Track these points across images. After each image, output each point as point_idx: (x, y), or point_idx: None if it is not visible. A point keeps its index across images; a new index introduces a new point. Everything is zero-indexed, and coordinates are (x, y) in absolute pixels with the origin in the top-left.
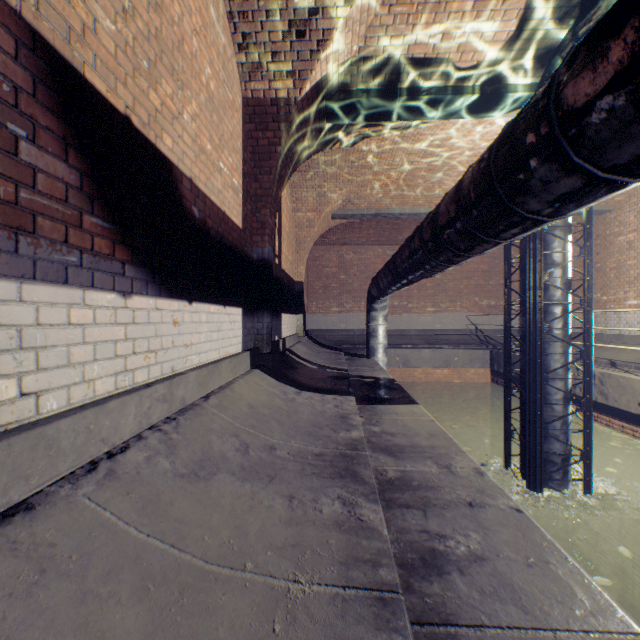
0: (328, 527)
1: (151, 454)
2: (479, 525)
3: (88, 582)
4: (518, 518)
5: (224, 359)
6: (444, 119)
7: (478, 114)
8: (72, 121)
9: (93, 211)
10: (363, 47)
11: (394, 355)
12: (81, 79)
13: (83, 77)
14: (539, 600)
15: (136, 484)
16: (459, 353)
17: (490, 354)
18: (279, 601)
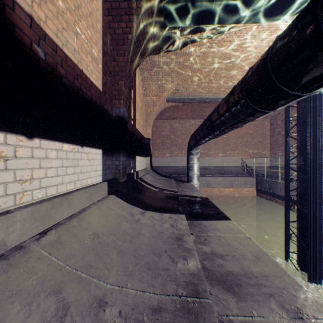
0: None
1: None
2: None
3: None
4: None
5: (78, 190)
6: (243, 23)
7: (267, 18)
8: None
9: None
10: None
11: (201, 180)
12: None
13: None
14: None
15: None
16: (238, 179)
17: (256, 180)
18: None
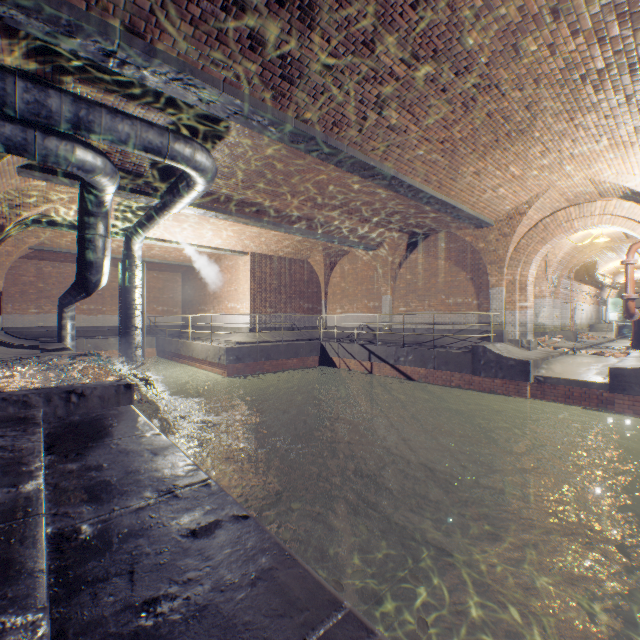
0: None
1: None
2: None
3: None
4: None
5: None
6: None
7: None
8: None
9: None
10: (45, 212)
11: (88, 343)
12: None
13: None
14: None
15: None
16: None
17: (157, 340)
18: None
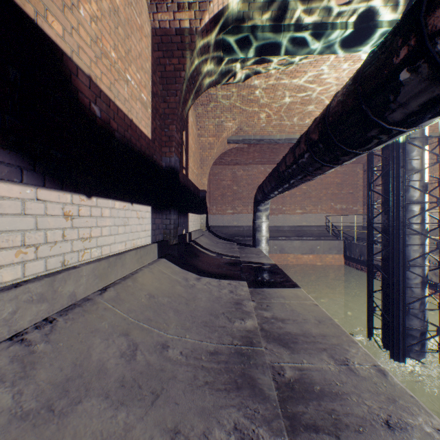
0: None
1: None
2: None
3: None
4: None
5: (129, 251)
6: (318, 54)
7: (346, 49)
8: None
9: None
10: None
11: (273, 245)
12: None
13: None
14: None
15: None
16: (321, 243)
17: (343, 244)
18: None
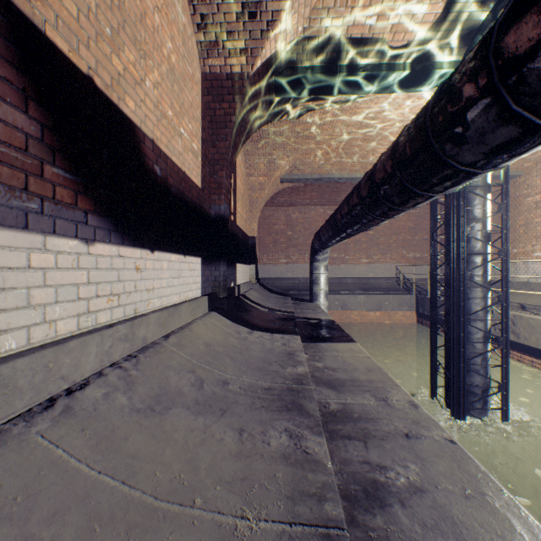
0: (275, 460)
1: (109, 390)
2: (417, 456)
3: (31, 525)
4: (452, 449)
5: (184, 302)
6: (378, 93)
7: (408, 89)
8: (32, 75)
9: (55, 162)
10: (307, 28)
11: (333, 300)
12: (42, 36)
13: (44, 35)
14: (480, 534)
15: (92, 420)
16: (389, 298)
17: (416, 299)
18: (226, 540)
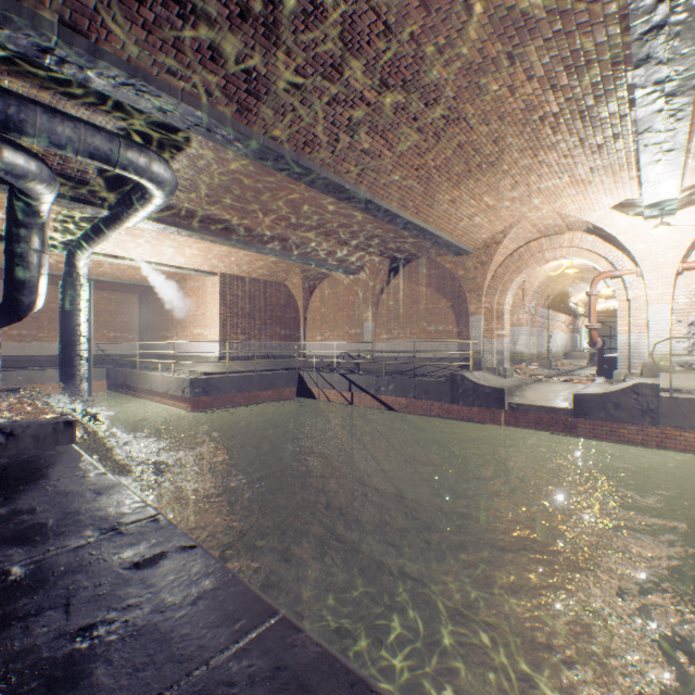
0: None
1: None
2: None
3: None
4: None
5: None
6: None
7: None
8: None
9: None
10: None
11: (18, 376)
12: None
13: None
14: None
15: None
16: None
17: (108, 371)
18: None
